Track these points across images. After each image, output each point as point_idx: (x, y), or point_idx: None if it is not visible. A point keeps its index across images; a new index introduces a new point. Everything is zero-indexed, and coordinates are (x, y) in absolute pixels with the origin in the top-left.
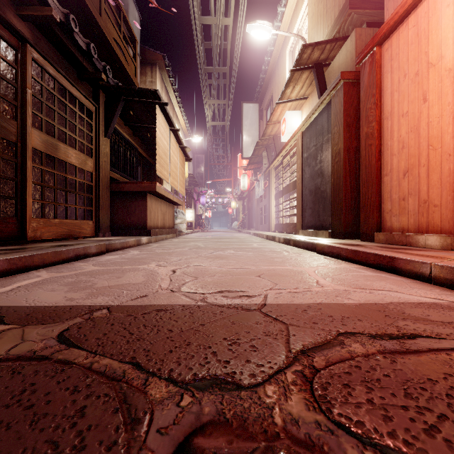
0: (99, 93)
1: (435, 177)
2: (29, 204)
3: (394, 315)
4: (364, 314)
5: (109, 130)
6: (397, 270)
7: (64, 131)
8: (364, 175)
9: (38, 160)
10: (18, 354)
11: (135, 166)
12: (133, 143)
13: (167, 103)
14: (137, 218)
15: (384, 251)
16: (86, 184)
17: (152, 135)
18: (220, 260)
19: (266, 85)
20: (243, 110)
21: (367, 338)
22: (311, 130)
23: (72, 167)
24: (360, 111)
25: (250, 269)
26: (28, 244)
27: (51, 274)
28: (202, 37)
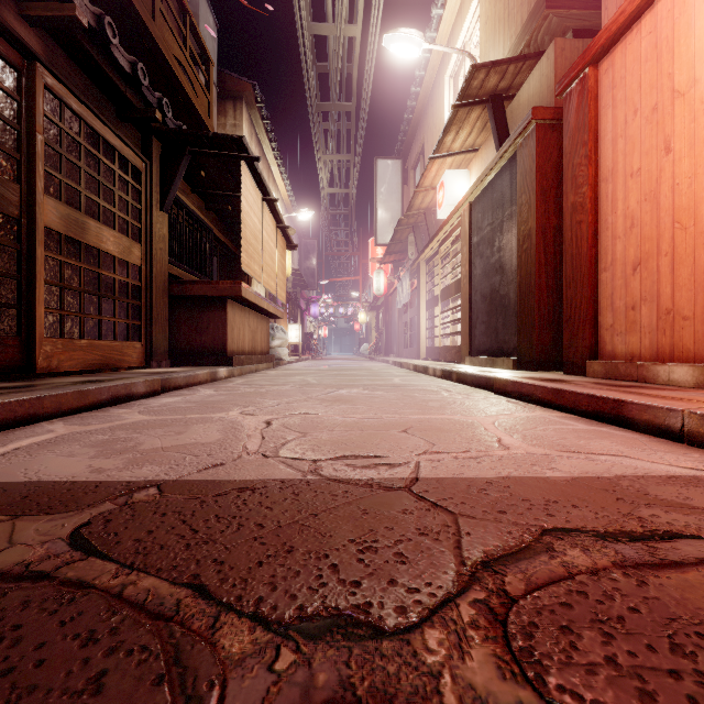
0: (152, 141)
1: (684, 273)
2: (39, 316)
3: (632, 497)
4: (582, 496)
5: (167, 200)
6: (627, 421)
7: (96, 201)
8: (570, 270)
9: (54, 247)
10: None
11: (208, 257)
12: (206, 221)
13: (258, 157)
14: (211, 338)
15: (604, 390)
16: (130, 284)
17: (235, 209)
18: (343, 405)
19: (413, 131)
20: (378, 170)
21: (591, 540)
22: (484, 201)
23: (108, 258)
24: (563, 168)
25: (391, 420)
26: (38, 379)
27: (71, 428)
28: (313, 55)
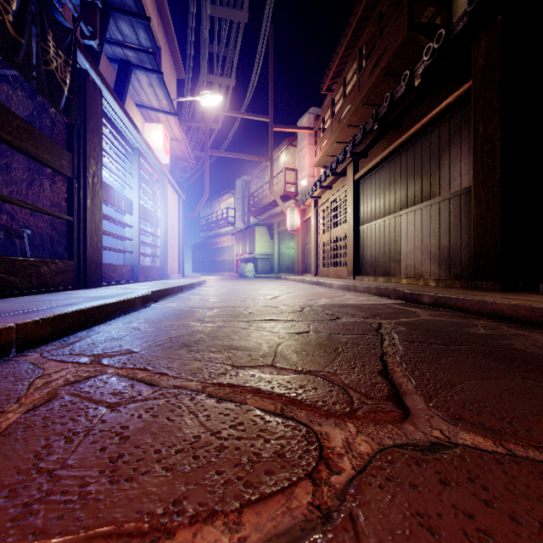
0: None
1: None
2: None
3: None
4: None
5: None
6: None
7: None
8: None
9: None
10: None
11: None
12: None
13: None
14: None
15: None
16: None
17: None
18: None
19: None
20: None
21: None
22: None
23: None
24: None
25: None
26: None
27: None
28: None
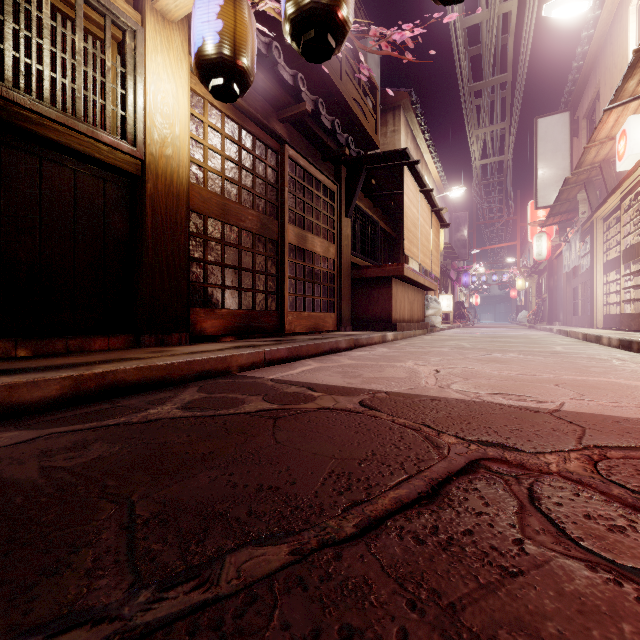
0: (341, 169)
1: None
2: (286, 298)
3: None
4: None
5: (350, 209)
6: None
7: (311, 220)
8: None
9: (292, 254)
10: (340, 408)
11: (375, 245)
12: (374, 217)
13: (417, 160)
14: (380, 309)
15: None
16: (328, 273)
17: (396, 203)
18: (498, 364)
19: (585, 77)
20: (538, 130)
21: None
22: None
23: (317, 257)
24: None
25: (544, 377)
26: (287, 336)
27: (319, 364)
28: (465, 43)
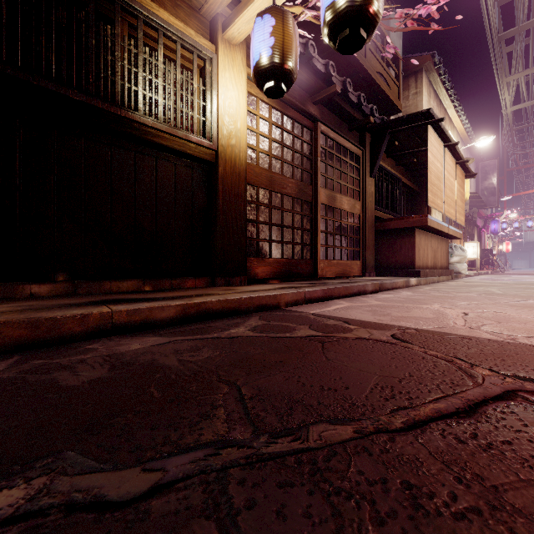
0: (365, 136)
1: None
2: (319, 249)
3: None
4: None
5: (374, 169)
6: None
7: (339, 183)
8: None
9: (323, 212)
10: (375, 339)
11: (398, 199)
12: (396, 174)
13: (442, 118)
14: (403, 257)
15: None
16: (354, 226)
17: (418, 159)
18: None
19: None
20: None
21: None
22: None
23: (344, 213)
24: None
25: None
26: (320, 280)
27: (349, 303)
28: None
